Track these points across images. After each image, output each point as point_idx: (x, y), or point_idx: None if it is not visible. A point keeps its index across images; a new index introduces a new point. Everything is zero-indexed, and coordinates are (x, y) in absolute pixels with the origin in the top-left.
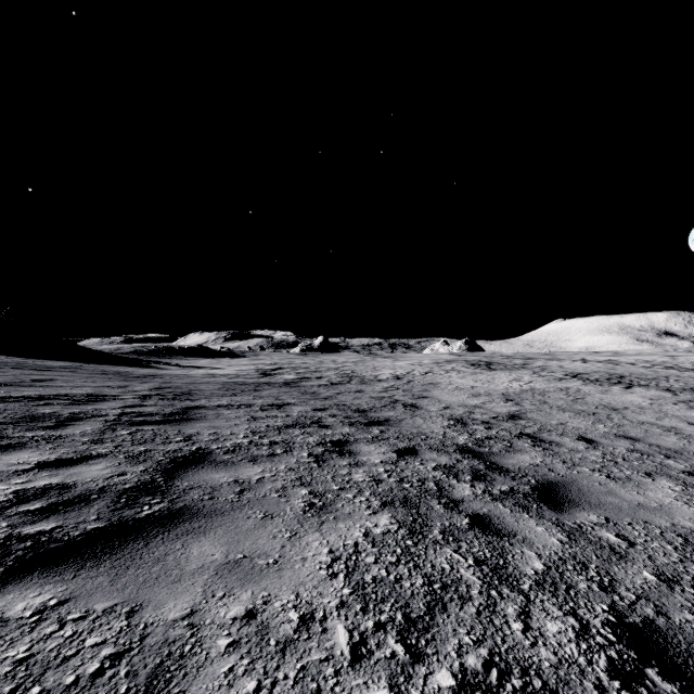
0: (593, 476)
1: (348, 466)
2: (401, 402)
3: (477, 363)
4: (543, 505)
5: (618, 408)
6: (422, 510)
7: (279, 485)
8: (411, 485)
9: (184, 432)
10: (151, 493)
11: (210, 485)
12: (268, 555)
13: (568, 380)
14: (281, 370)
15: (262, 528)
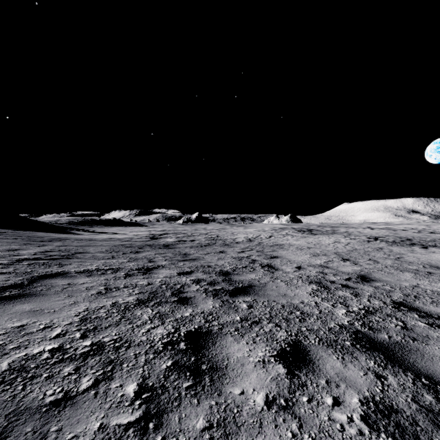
0: None
1: None
2: (258, 263)
3: (302, 230)
4: None
5: None
6: None
7: None
8: None
9: None
10: None
11: None
12: None
13: (374, 241)
14: (166, 235)
15: None
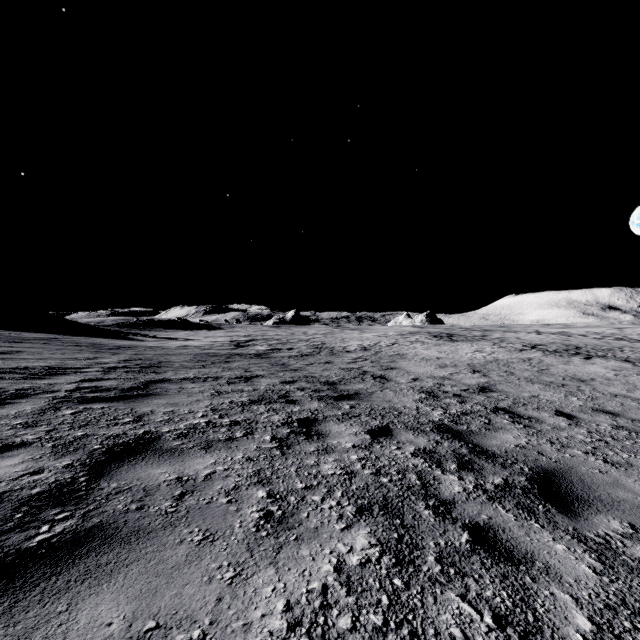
0: (589, 461)
1: (316, 453)
2: (370, 374)
3: (439, 335)
4: (550, 506)
5: (585, 379)
6: (407, 519)
7: (231, 483)
8: (390, 479)
9: (137, 410)
10: (61, 503)
11: (145, 486)
12: (193, 621)
13: (528, 351)
14: (254, 341)
15: (196, 562)
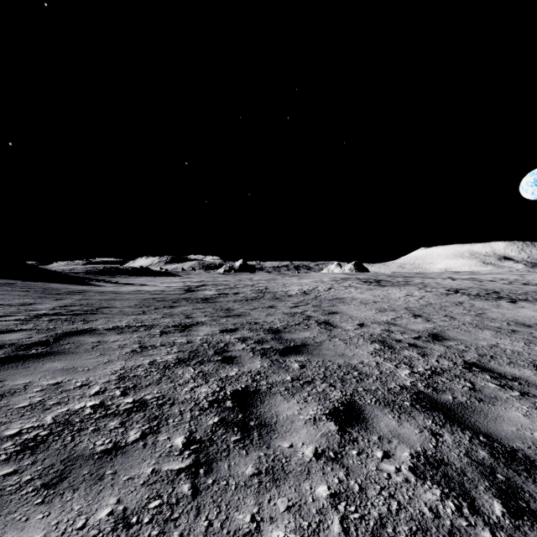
0: None
1: (255, 485)
2: (314, 319)
3: (368, 281)
4: None
5: (530, 324)
6: None
7: None
8: None
9: (4, 384)
10: None
11: None
12: None
13: (454, 295)
14: (204, 286)
15: None
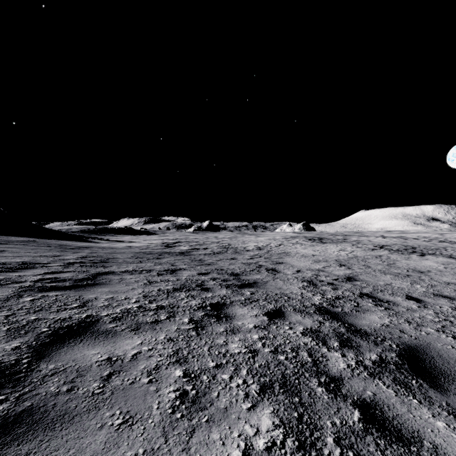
0: (442, 338)
1: (225, 334)
2: (264, 267)
3: (313, 238)
4: (422, 381)
5: (423, 271)
6: (304, 397)
7: (153, 363)
8: (286, 356)
9: (84, 297)
10: (0, 385)
11: (78, 367)
12: None
13: (378, 250)
14: (179, 243)
15: (113, 450)
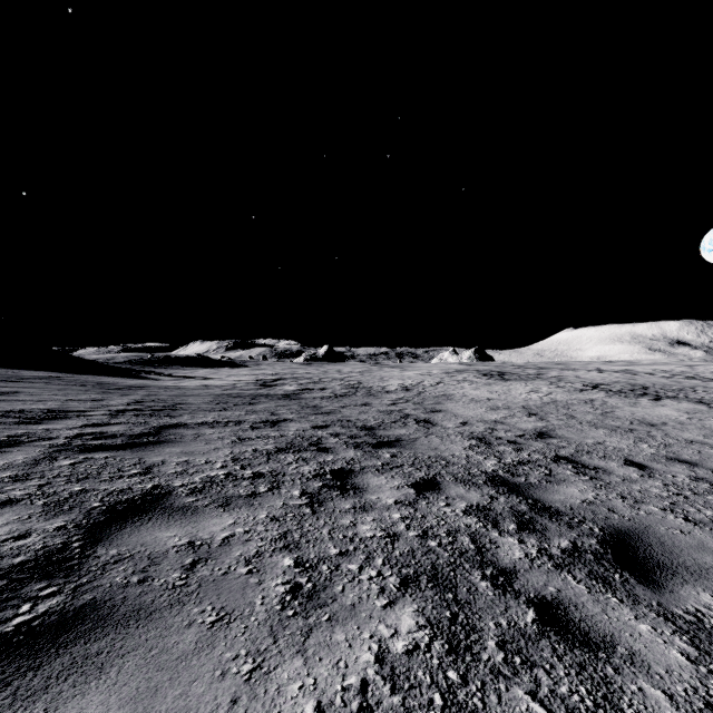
0: (668, 519)
1: (352, 511)
2: (413, 417)
3: (489, 373)
4: (628, 576)
5: (656, 423)
6: (461, 593)
7: (252, 549)
8: (439, 542)
9: (146, 460)
10: (48, 575)
11: (150, 553)
12: None
13: (590, 391)
14: (282, 380)
15: (207, 651)
